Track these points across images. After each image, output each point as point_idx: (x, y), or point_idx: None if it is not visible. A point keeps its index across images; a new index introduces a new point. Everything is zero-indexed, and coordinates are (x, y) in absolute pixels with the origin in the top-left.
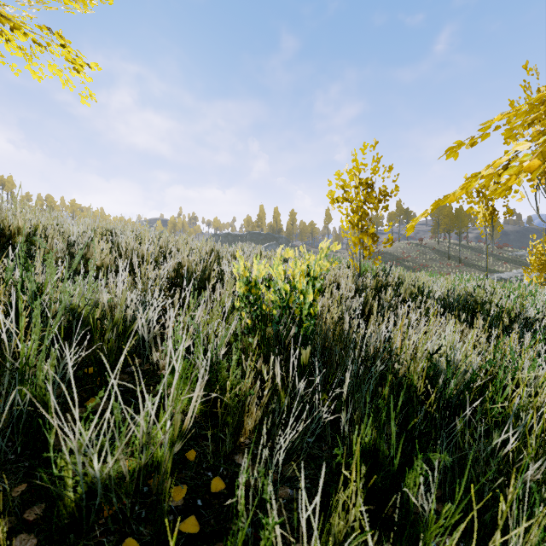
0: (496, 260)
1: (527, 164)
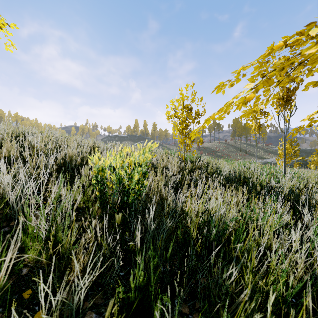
0: (264, 152)
1: (248, 96)
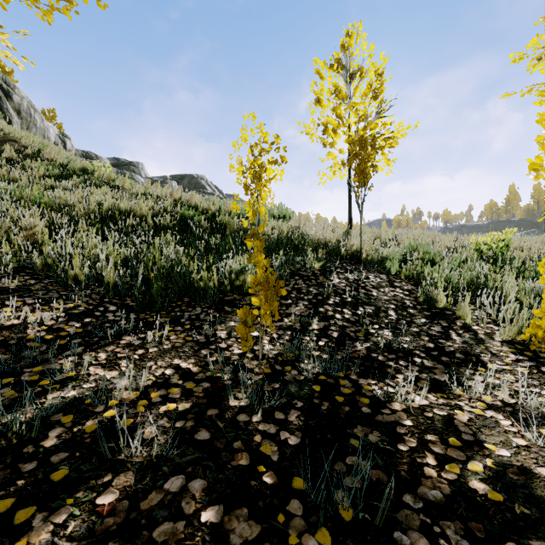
0: None
1: None
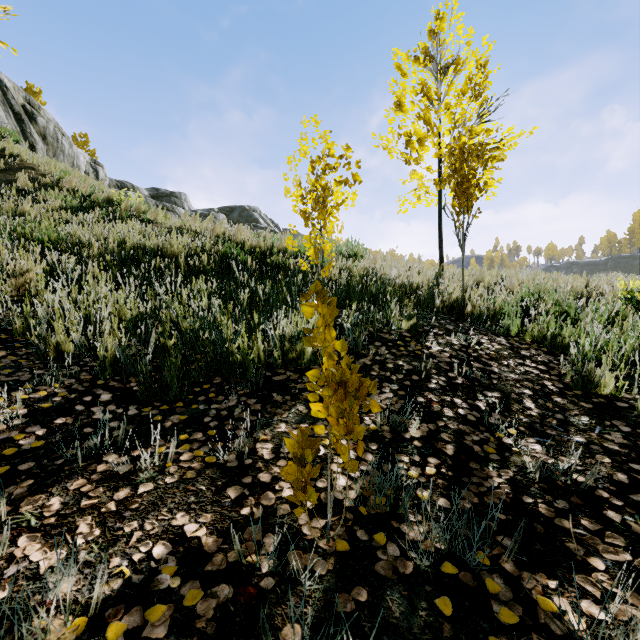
0: None
1: None
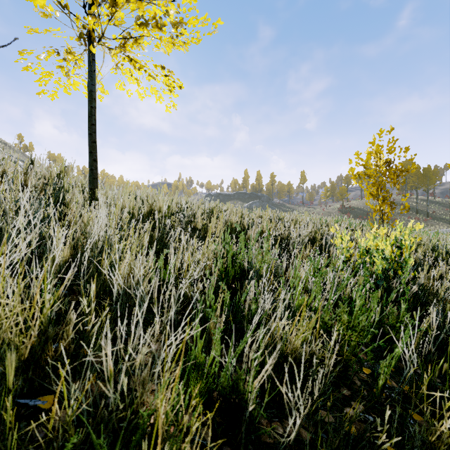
0: None
1: None
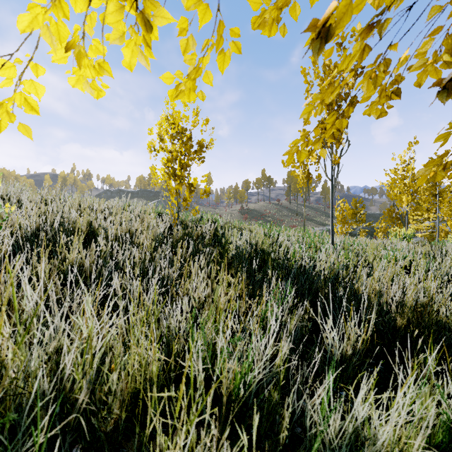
0: (327, 217)
1: None
